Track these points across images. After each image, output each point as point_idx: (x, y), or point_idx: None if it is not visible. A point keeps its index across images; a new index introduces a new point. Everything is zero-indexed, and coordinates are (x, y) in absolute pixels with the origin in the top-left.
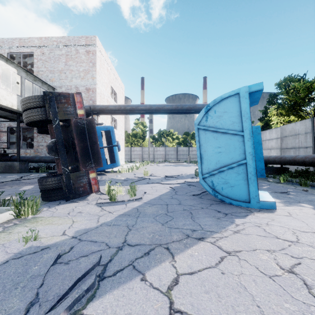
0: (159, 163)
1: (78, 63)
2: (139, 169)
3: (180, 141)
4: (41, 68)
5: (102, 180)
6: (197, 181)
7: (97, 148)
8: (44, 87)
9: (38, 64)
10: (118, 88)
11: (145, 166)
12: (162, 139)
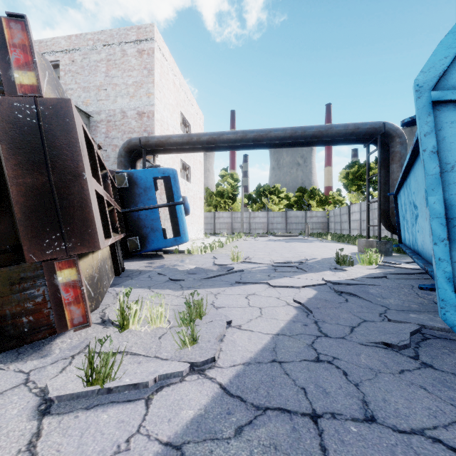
0: (259, 236)
1: (126, 72)
2: (224, 246)
3: (291, 201)
4: (70, 85)
5: (147, 271)
6: (354, 282)
7: (81, 192)
8: None
9: (66, 79)
10: (193, 116)
11: (236, 242)
12: (262, 199)
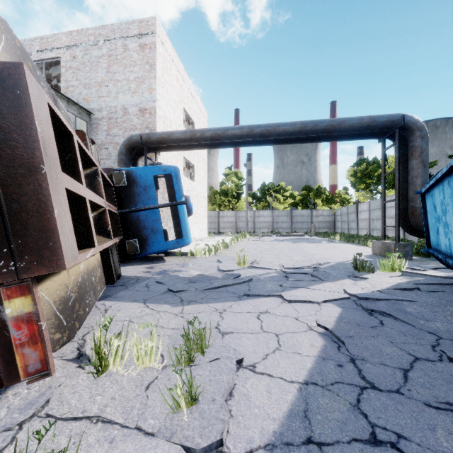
0: (263, 235)
1: (128, 67)
2: (229, 247)
3: (296, 200)
4: (71, 82)
5: (145, 278)
6: (384, 296)
7: (38, 192)
8: (71, 109)
9: (67, 76)
10: (197, 114)
11: (241, 242)
12: (267, 198)
